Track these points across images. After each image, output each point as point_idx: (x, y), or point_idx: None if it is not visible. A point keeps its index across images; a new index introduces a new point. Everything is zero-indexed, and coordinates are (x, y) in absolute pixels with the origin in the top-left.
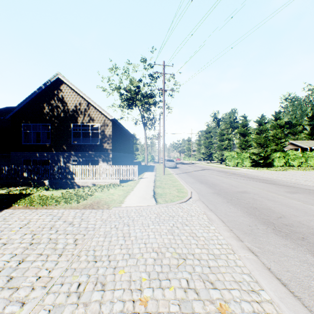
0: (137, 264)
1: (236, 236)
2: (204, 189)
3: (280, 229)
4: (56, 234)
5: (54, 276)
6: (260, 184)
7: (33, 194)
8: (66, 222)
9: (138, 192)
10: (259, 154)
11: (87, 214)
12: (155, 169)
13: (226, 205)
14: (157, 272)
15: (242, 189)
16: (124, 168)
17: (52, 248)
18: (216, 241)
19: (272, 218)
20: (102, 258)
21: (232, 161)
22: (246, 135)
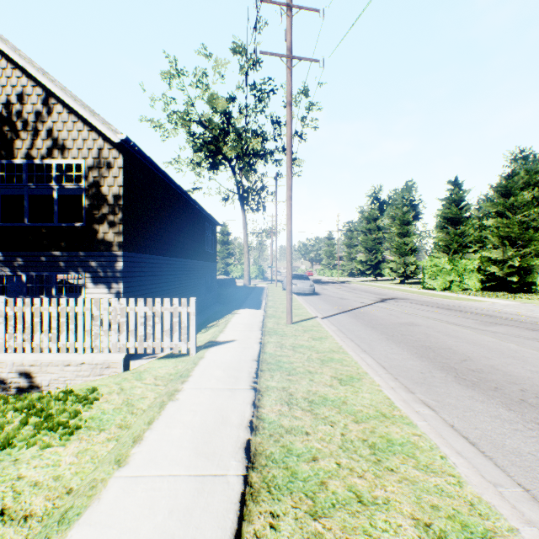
0: None
1: None
2: None
3: None
4: None
5: None
6: None
7: None
8: None
9: None
10: (506, 262)
11: None
12: (265, 297)
13: None
14: None
15: None
16: (142, 310)
17: None
18: None
19: None
20: None
21: (439, 277)
22: (460, 223)
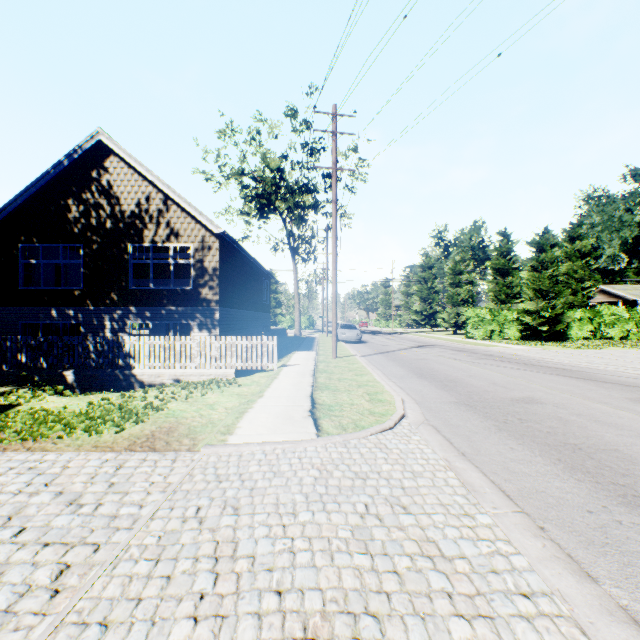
0: None
1: (565, 555)
2: (431, 393)
3: None
4: (12, 544)
5: None
6: (558, 379)
7: (18, 406)
8: (63, 496)
9: (273, 402)
10: (539, 313)
11: (130, 468)
12: (317, 344)
13: (500, 440)
14: None
15: (522, 393)
16: (245, 343)
17: None
18: (509, 580)
19: (639, 481)
20: None
21: (481, 327)
22: (509, 274)
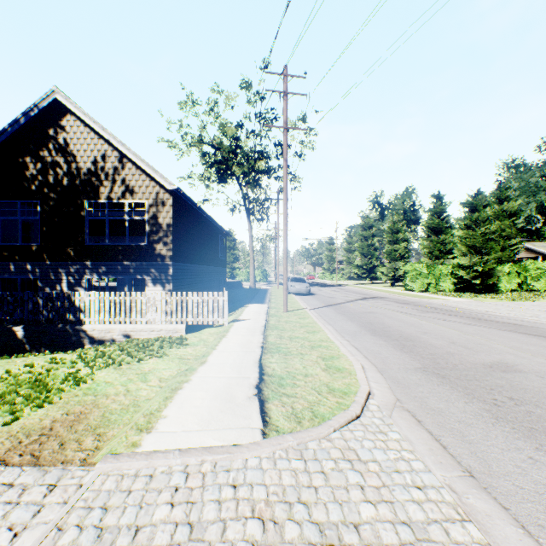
0: None
1: None
2: (391, 356)
3: None
4: None
5: None
6: (518, 337)
7: None
8: None
9: (215, 371)
10: (472, 267)
11: None
12: (269, 296)
13: (507, 440)
14: None
15: (491, 356)
16: (196, 298)
17: None
18: None
19: None
20: None
21: (418, 280)
22: (442, 232)
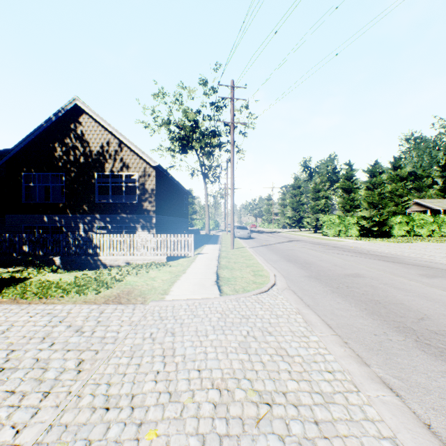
0: (182, 415)
1: (355, 354)
2: (294, 271)
3: (427, 341)
4: (49, 350)
5: (22, 444)
6: (377, 262)
7: (30, 279)
8: (72, 327)
9: (192, 276)
10: (372, 218)
11: (108, 313)
12: (220, 240)
13: (332, 298)
14: (219, 435)
15: (352, 271)
16: (173, 239)
17: (36, 379)
18: (322, 365)
19: (409, 319)
20: (120, 401)
21: (332, 228)
22: (352, 191)
